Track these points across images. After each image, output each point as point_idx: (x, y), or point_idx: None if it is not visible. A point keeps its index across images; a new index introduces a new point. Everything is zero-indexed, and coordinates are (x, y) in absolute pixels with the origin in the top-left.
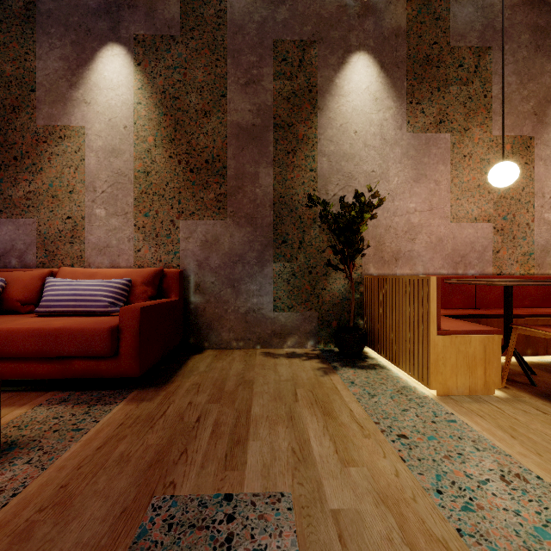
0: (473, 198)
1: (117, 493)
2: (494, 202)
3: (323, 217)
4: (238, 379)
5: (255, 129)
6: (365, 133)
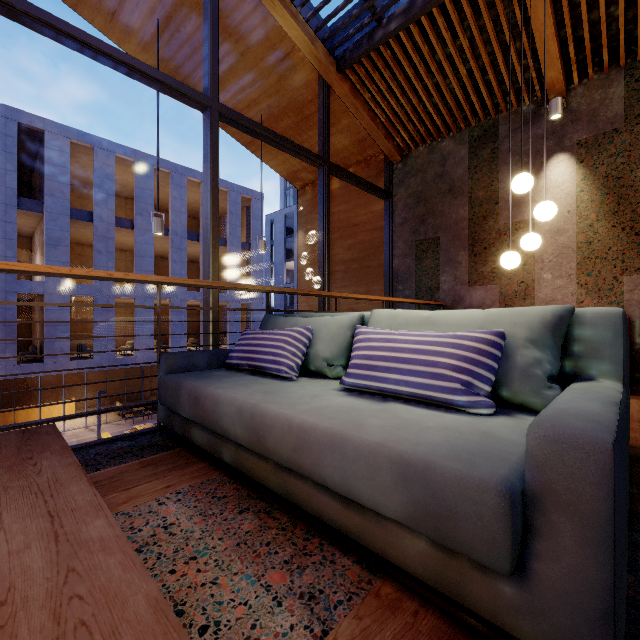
0: None
1: None
2: None
3: None
4: None
5: None
6: None
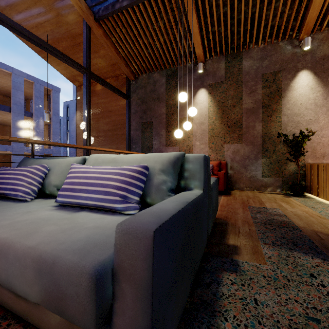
0: None
1: (239, 204)
2: None
3: (284, 141)
4: (253, 196)
5: (253, 109)
6: (306, 104)
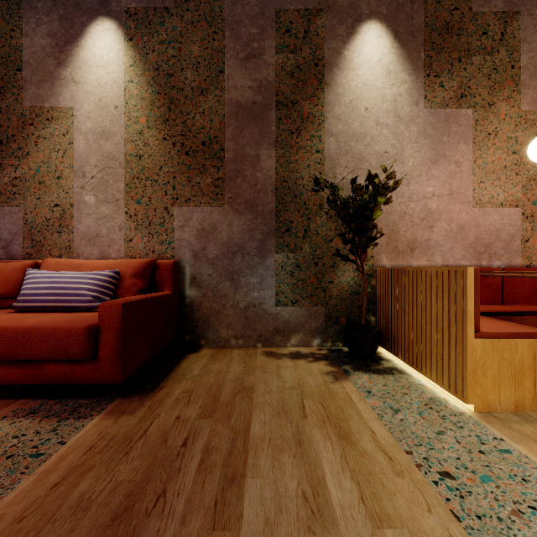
0: (499, 181)
1: None
2: (523, 185)
3: (331, 202)
4: (235, 385)
5: (255, 107)
6: (377, 110)
